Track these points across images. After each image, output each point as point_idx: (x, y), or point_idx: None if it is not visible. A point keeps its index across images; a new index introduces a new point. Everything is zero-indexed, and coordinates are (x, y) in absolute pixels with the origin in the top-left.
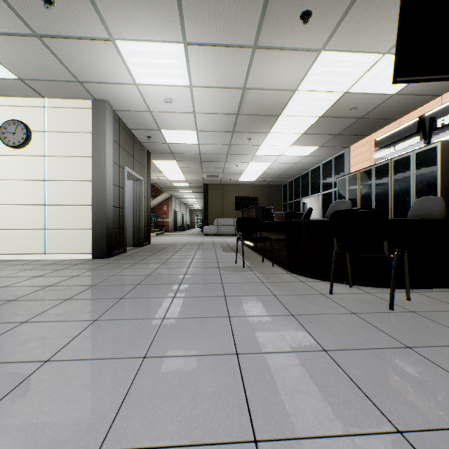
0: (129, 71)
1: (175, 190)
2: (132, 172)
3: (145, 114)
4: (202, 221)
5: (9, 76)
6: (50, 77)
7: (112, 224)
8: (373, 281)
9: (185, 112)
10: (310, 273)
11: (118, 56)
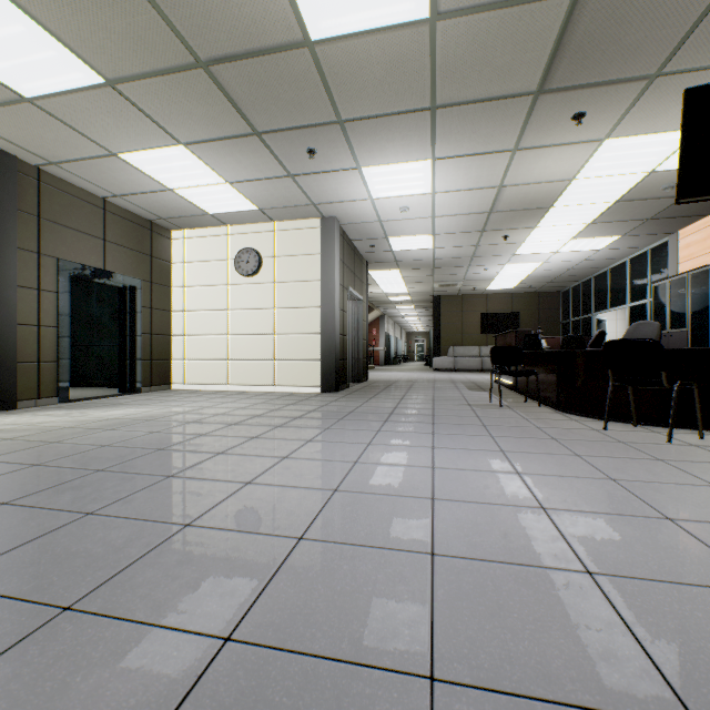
0: (367, 189)
1: (389, 306)
2: (354, 291)
3: (373, 224)
4: (429, 350)
5: (251, 208)
6: (288, 204)
7: (339, 355)
8: (665, 421)
9: (421, 217)
10: (585, 412)
11: (360, 179)
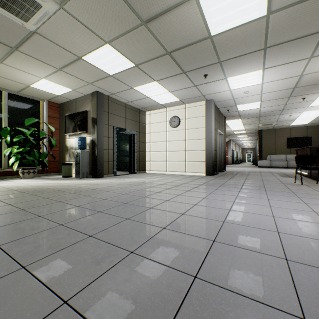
0: (228, 86)
1: (233, 136)
2: (219, 131)
3: (230, 100)
4: (255, 157)
5: (177, 100)
6: (192, 97)
7: (213, 159)
8: None
9: (255, 94)
10: None
11: (226, 82)
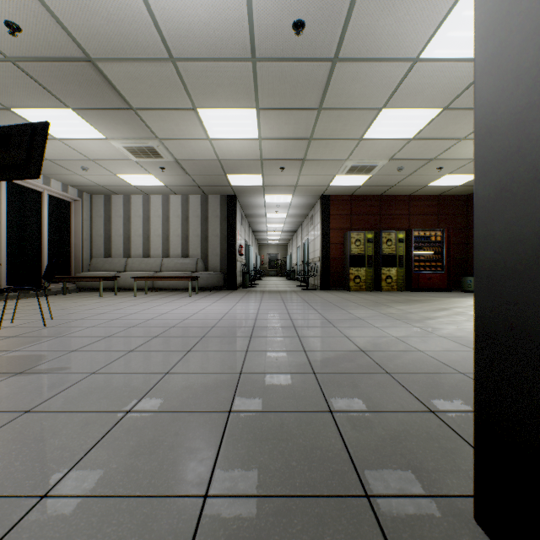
0: None
1: None
2: None
3: None
4: None
5: None
6: None
7: None
8: None
9: None
10: None
11: None
